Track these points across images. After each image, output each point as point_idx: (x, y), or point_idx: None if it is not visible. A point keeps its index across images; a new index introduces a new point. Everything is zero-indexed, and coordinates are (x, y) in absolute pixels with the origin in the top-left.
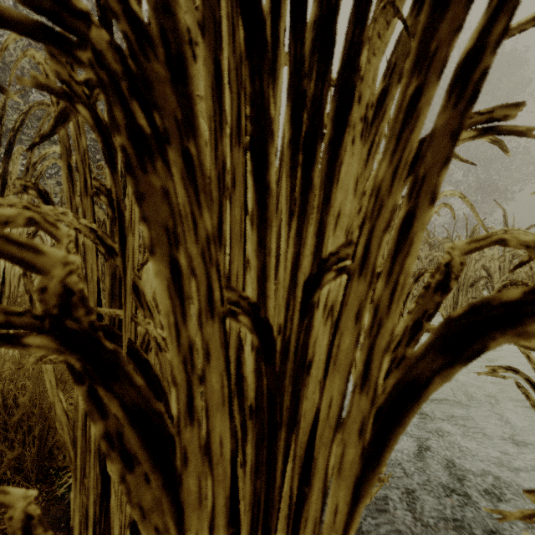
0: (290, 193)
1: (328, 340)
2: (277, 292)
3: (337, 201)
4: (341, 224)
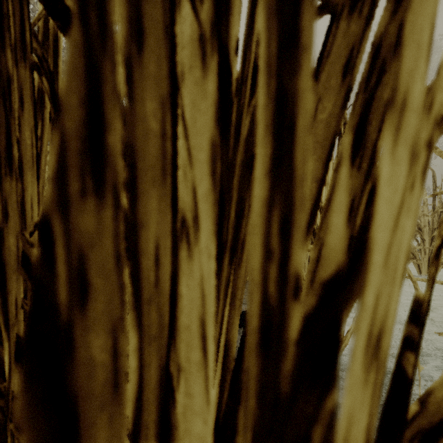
0: (278, 58)
1: (368, 418)
2: (236, 272)
3: (402, 73)
4: (404, 136)
